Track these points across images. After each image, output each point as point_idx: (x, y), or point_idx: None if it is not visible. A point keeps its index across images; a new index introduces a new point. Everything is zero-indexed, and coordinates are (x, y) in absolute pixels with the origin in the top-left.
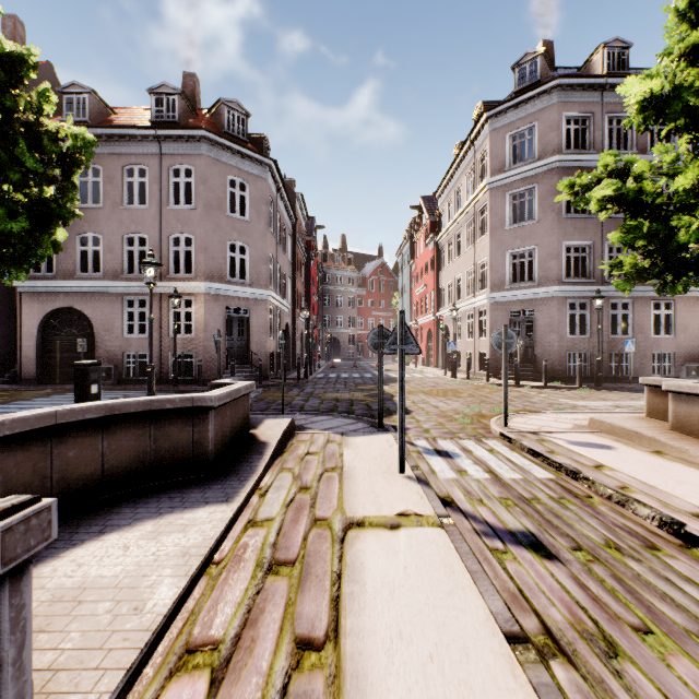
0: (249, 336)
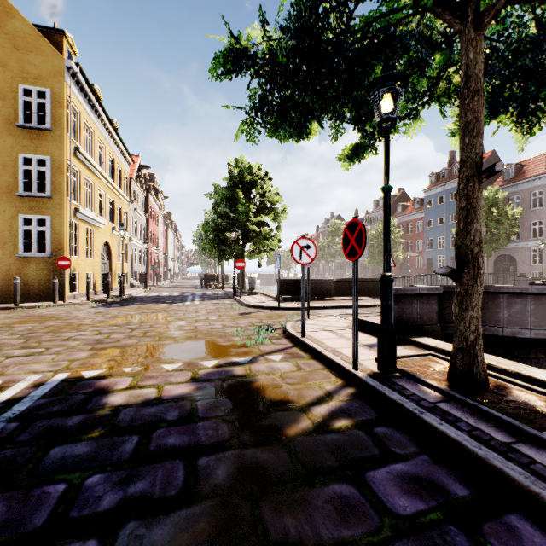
0: None
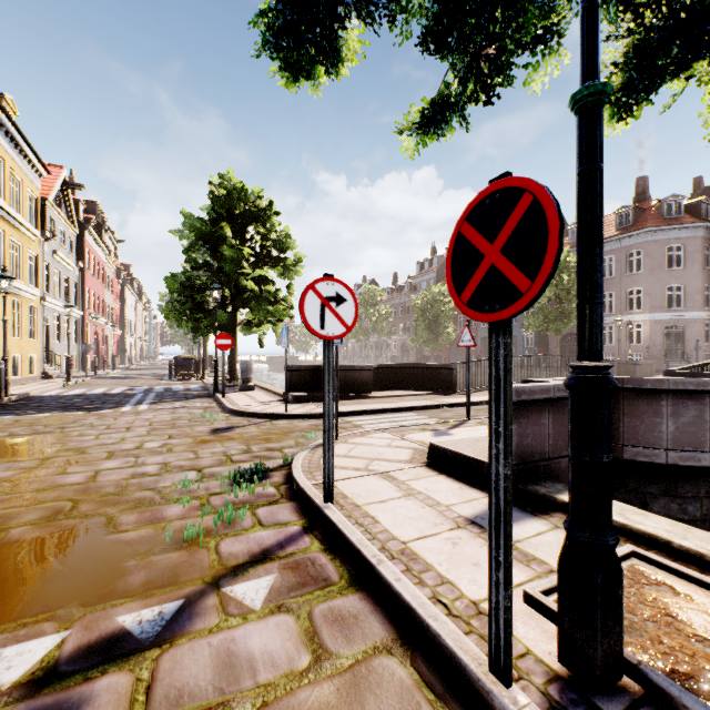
0: (683, 344)
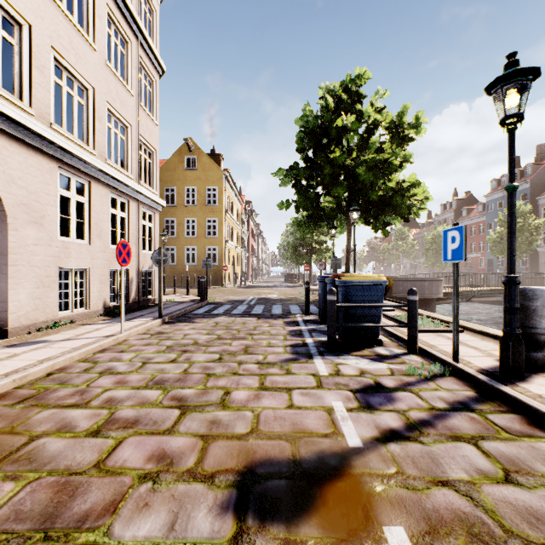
0: None
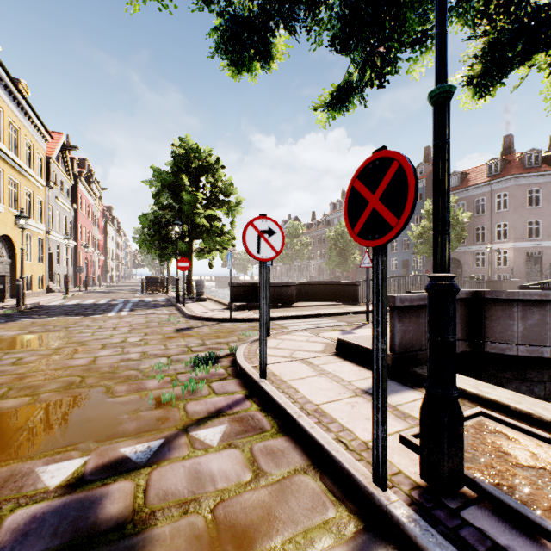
0: (541, 266)
